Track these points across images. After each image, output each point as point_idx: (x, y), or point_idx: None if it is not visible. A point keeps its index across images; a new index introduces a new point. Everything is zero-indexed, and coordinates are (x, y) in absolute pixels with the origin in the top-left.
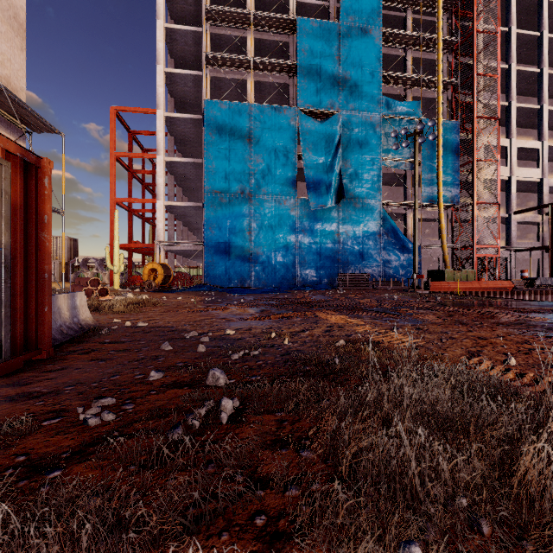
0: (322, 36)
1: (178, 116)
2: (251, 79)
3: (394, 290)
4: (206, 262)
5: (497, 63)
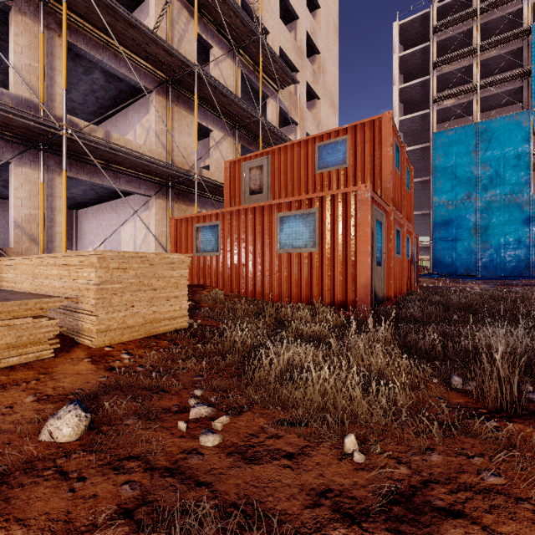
0: None
1: (409, 149)
2: (476, 99)
3: None
4: (434, 256)
5: None
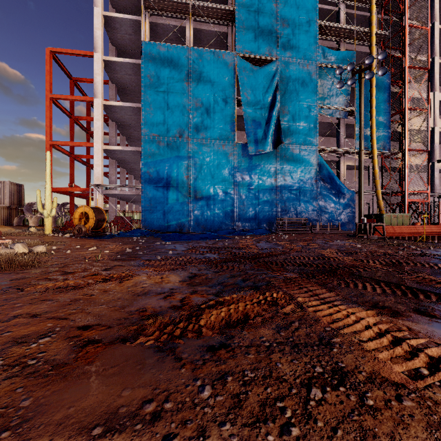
0: None
1: (117, 60)
2: (190, 26)
3: (337, 235)
4: (143, 206)
5: (427, 16)
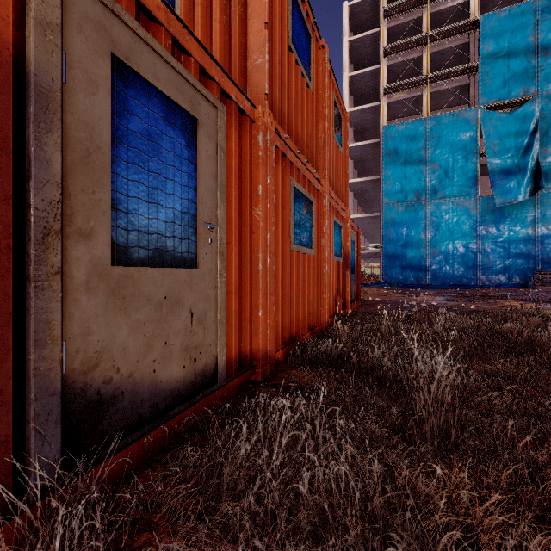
0: (512, 23)
1: (359, 144)
2: (426, 94)
3: None
4: (384, 262)
5: None
